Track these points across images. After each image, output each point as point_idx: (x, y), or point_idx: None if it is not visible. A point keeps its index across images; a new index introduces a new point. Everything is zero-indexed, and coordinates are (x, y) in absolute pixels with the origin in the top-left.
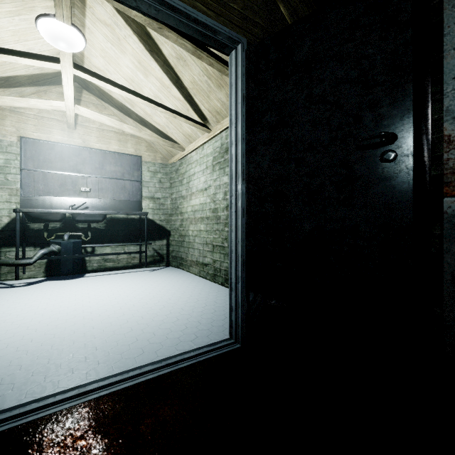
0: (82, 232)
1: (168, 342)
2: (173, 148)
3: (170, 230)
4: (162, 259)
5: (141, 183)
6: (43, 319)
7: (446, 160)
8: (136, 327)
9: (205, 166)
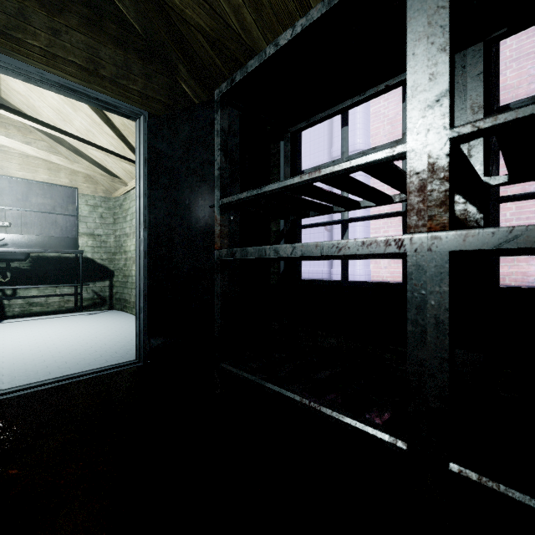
0: None
1: (78, 366)
2: (113, 182)
3: (114, 270)
4: (104, 302)
5: (78, 217)
6: None
7: (216, 229)
8: (49, 359)
9: None
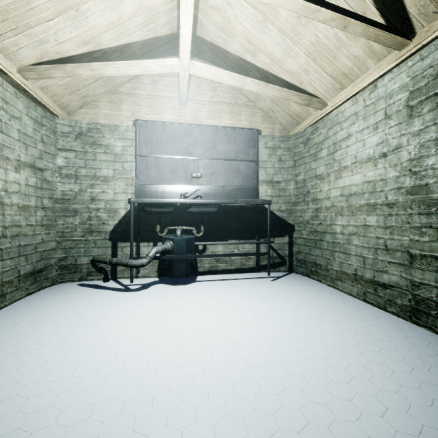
0: (193, 225)
1: None
2: (307, 106)
3: (294, 224)
4: (282, 261)
5: (257, 163)
6: (157, 391)
7: None
8: None
9: (380, 116)
